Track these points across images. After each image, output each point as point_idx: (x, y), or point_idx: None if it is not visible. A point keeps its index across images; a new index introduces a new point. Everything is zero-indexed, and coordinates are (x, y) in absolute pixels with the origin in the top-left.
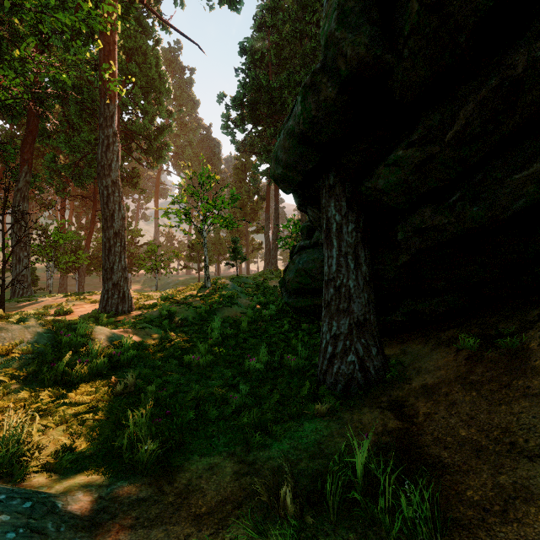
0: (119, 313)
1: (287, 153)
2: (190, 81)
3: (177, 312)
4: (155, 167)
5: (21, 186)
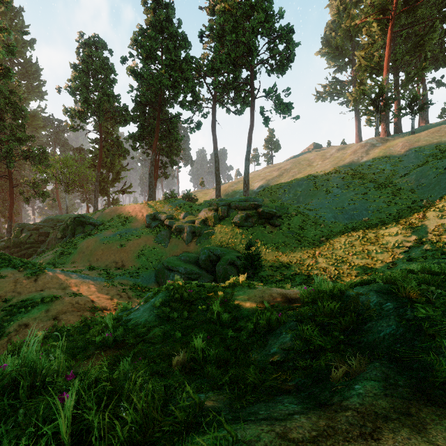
0: None
1: (1, 248)
2: None
3: None
4: None
5: None
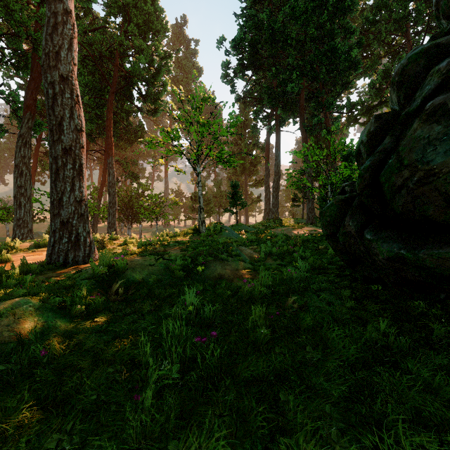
0: (69, 264)
1: None
2: (194, 51)
3: (131, 268)
4: (155, 114)
5: (23, 131)
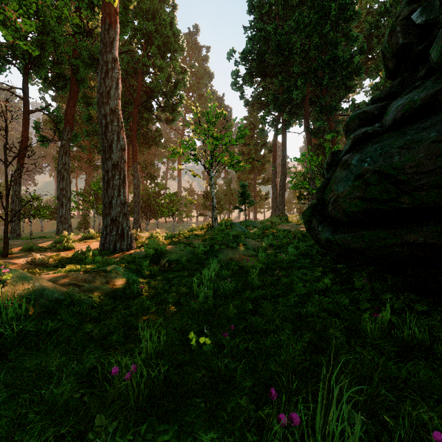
0: (117, 251)
1: None
2: (206, 58)
3: (169, 252)
4: (172, 123)
5: (64, 142)
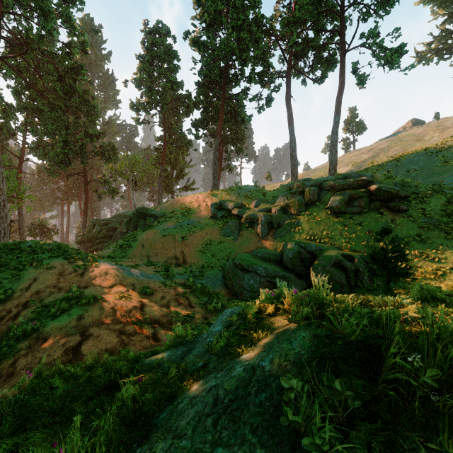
0: None
1: (78, 242)
2: None
3: None
4: None
5: None
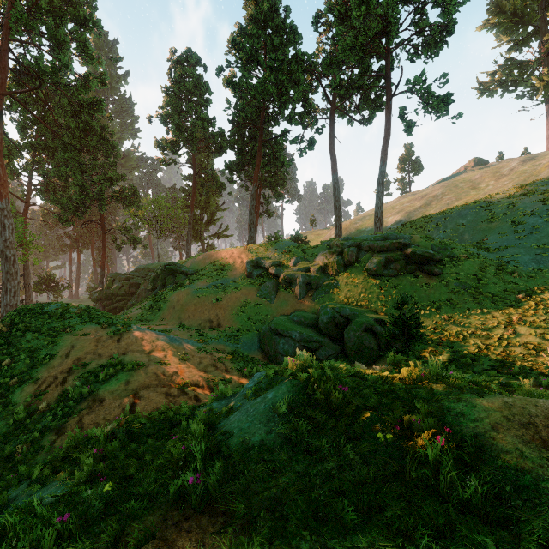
0: None
1: (94, 300)
2: None
3: None
4: None
5: None
